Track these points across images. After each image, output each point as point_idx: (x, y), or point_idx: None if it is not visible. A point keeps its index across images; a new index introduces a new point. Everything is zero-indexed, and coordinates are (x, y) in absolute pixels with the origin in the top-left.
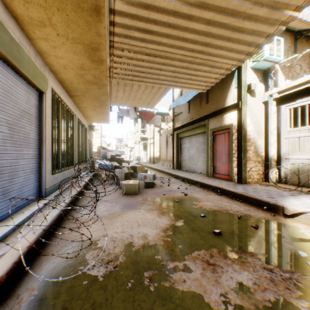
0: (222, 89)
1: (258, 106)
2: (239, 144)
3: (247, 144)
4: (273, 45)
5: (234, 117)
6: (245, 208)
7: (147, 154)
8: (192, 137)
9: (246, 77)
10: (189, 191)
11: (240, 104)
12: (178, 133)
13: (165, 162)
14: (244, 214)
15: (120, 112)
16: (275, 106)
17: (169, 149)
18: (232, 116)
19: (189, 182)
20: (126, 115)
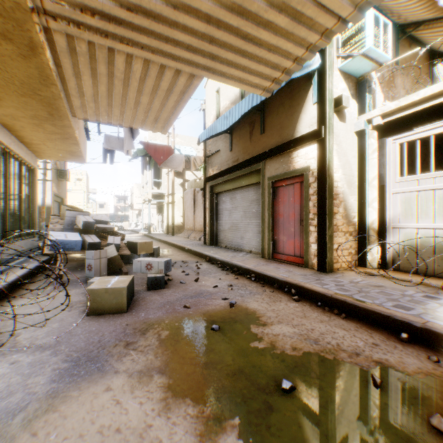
0: (290, 108)
1: (350, 138)
2: (322, 202)
3: (334, 202)
4: (379, 31)
5: (312, 156)
6: (364, 338)
7: (164, 220)
8: (236, 192)
9: (333, 85)
10: (237, 293)
11: (324, 131)
12: (214, 185)
13: (191, 232)
14: (375, 362)
15: (106, 142)
16: (376, 140)
17: (198, 212)
18: (308, 154)
19: (233, 270)
20: (118, 148)
